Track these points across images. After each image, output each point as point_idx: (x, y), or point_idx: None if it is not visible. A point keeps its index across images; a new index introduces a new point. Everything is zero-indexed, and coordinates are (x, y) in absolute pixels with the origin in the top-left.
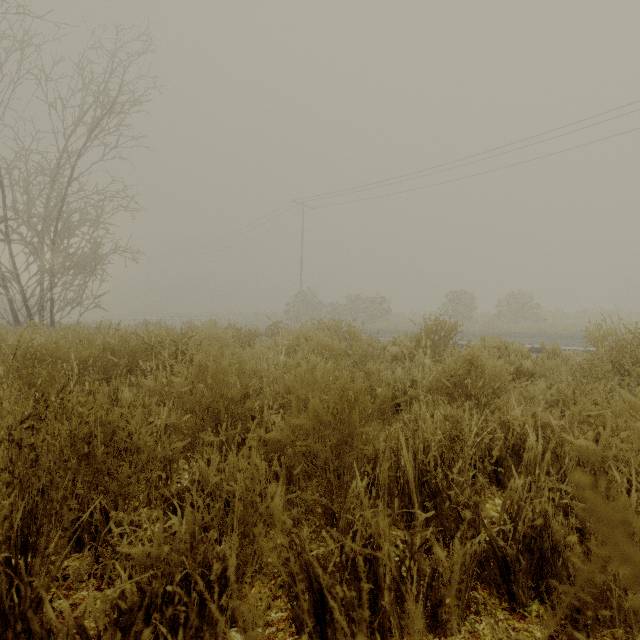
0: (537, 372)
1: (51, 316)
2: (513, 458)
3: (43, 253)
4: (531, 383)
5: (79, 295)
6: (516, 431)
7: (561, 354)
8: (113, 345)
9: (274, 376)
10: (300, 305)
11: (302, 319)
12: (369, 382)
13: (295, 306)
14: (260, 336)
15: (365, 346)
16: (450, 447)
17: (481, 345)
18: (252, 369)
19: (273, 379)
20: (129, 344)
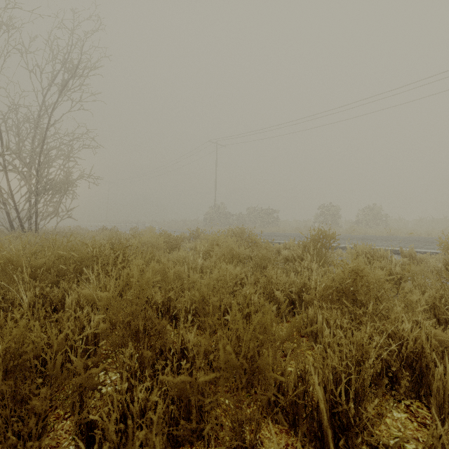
0: (405, 276)
1: (36, 224)
2: (406, 369)
3: (31, 179)
4: (399, 284)
5: (56, 209)
6: (409, 344)
7: (416, 257)
8: (65, 254)
9: (192, 279)
10: (214, 215)
11: (216, 224)
12: (269, 284)
13: (211, 215)
14: (185, 239)
15: (264, 251)
16: (355, 369)
17: (364, 257)
18: (174, 274)
19: (191, 282)
20: (83, 249)
